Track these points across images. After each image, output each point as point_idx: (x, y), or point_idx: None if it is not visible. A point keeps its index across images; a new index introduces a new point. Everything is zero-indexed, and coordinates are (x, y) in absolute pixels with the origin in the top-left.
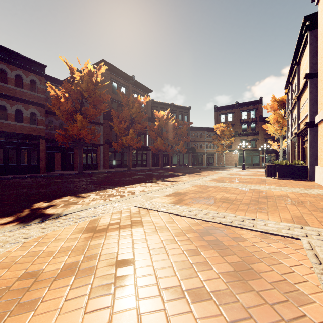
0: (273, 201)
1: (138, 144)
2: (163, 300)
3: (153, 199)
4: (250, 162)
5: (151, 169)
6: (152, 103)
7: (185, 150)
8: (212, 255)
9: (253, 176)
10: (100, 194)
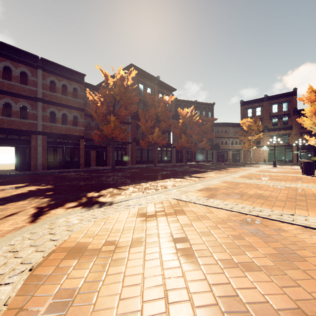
0: (312, 199)
1: (163, 141)
2: (219, 267)
3: (187, 192)
4: (281, 159)
5: (175, 166)
6: (175, 101)
7: (209, 146)
8: (255, 240)
9: (287, 174)
10: (137, 187)
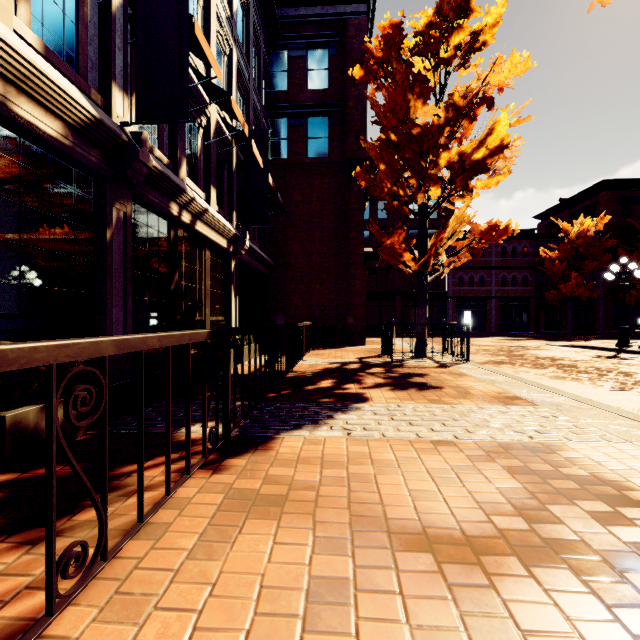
0: None
1: None
2: None
3: None
4: None
5: None
6: None
7: None
8: None
9: None
10: None
